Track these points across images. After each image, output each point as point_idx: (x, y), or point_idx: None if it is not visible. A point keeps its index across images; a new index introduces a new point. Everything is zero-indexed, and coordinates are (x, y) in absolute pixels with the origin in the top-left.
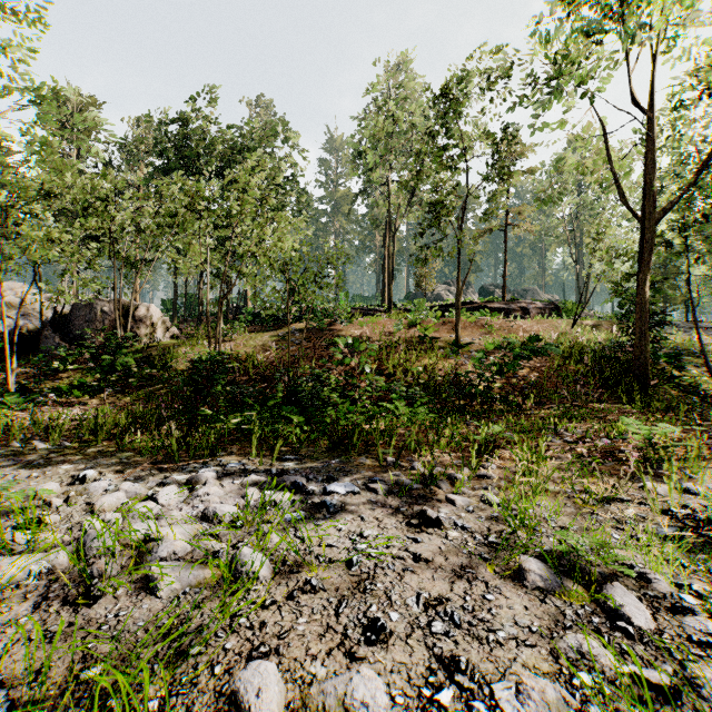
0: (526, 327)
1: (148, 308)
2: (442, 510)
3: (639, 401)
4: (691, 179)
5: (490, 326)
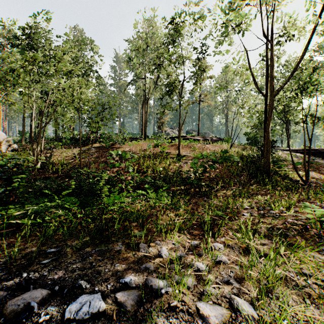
0: (210, 148)
1: None
2: None
3: (271, 184)
4: (290, 76)
5: (194, 147)
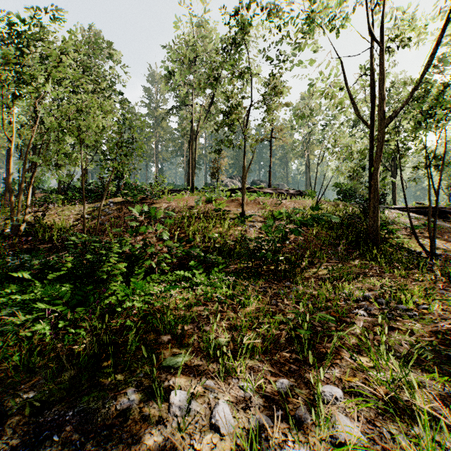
0: (287, 205)
1: None
2: None
3: (383, 258)
4: (410, 96)
5: (264, 203)
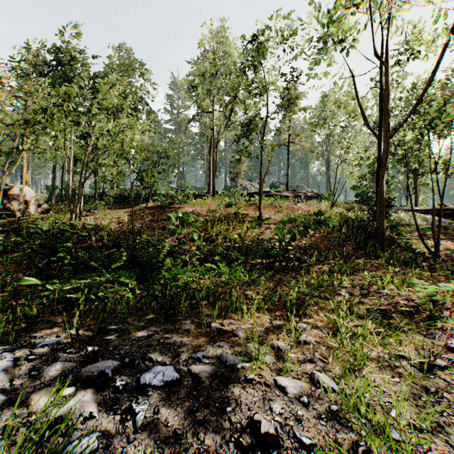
0: (303, 208)
1: (22, 189)
2: (274, 405)
3: (384, 257)
4: (412, 110)
5: (280, 207)
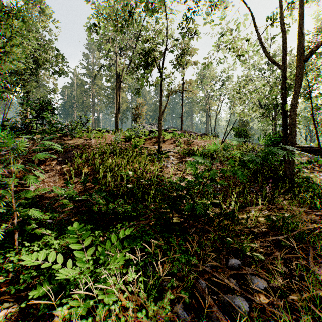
0: (198, 143)
1: None
2: None
3: (318, 200)
4: None
5: (178, 142)
